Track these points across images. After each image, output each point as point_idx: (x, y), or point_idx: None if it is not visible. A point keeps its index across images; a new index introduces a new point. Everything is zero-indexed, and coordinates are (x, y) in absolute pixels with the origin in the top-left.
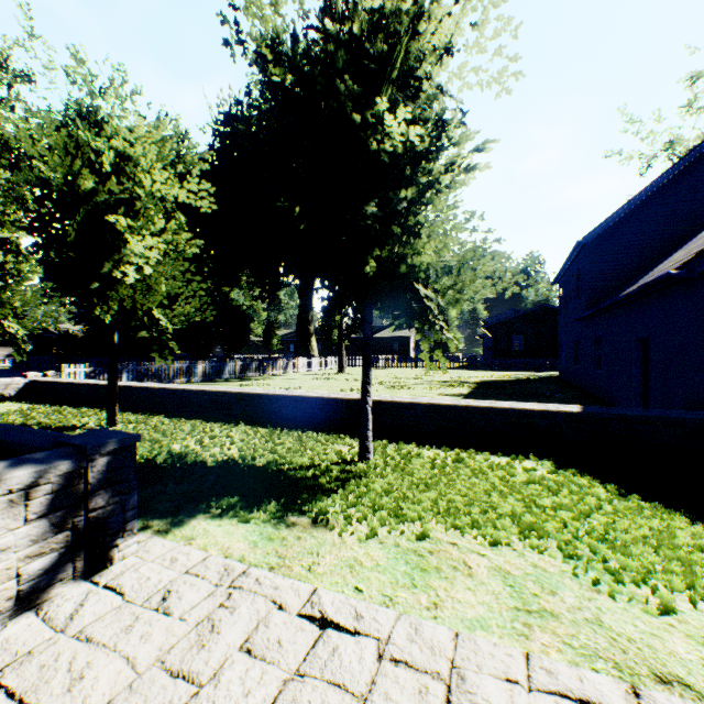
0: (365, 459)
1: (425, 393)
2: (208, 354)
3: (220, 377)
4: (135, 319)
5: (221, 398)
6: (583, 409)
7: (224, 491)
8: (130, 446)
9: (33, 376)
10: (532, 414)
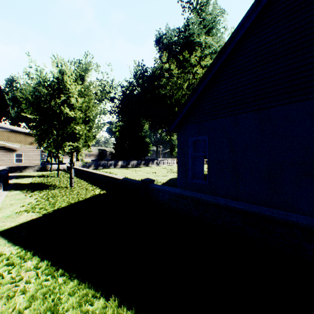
0: (70, 187)
1: (172, 175)
2: (135, 158)
3: (127, 166)
4: (64, 150)
5: (83, 171)
6: (123, 178)
7: (31, 188)
8: (0, 175)
9: (67, 164)
10: (116, 179)
